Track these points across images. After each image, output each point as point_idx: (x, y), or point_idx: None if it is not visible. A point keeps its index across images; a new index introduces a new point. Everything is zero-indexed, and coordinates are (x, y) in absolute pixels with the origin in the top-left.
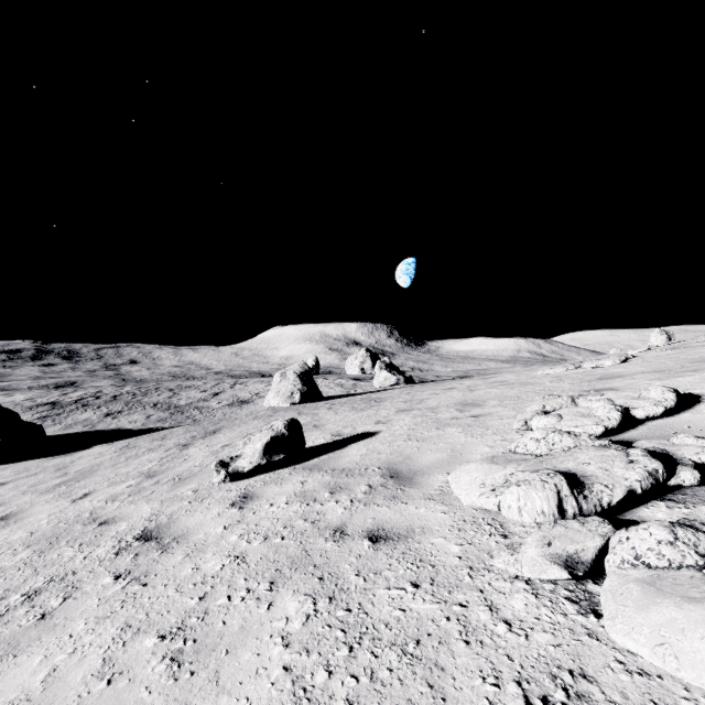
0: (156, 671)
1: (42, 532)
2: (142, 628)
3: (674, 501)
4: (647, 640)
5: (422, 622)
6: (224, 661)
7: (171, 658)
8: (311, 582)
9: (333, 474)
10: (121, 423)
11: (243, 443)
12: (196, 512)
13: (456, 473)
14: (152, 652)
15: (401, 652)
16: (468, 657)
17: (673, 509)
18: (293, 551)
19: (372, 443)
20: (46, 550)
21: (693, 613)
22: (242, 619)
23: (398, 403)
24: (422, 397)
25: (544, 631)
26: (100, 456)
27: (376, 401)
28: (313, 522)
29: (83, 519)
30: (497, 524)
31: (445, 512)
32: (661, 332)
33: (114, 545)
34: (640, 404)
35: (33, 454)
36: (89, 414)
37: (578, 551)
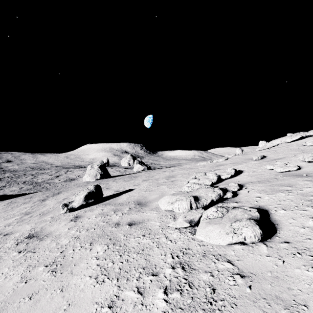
0: (46, 275)
1: None
2: (36, 265)
3: (225, 202)
4: (204, 235)
5: (145, 245)
6: (74, 267)
7: (51, 271)
8: (106, 240)
9: (115, 205)
10: (5, 192)
11: (75, 195)
12: (54, 225)
13: (161, 199)
14: (43, 271)
15: (137, 253)
16: (158, 251)
17: (224, 205)
18: (99, 232)
19: (132, 193)
20: None
21: (215, 226)
22: (80, 255)
23: (143, 177)
24: (153, 174)
25: (181, 241)
26: None
27: (134, 177)
28: (107, 222)
29: None
30: (173, 215)
31: (156, 213)
32: (239, 149)
33: (14, 242)
34: (224, 174)
35: None
36: None
37: (194, 218)
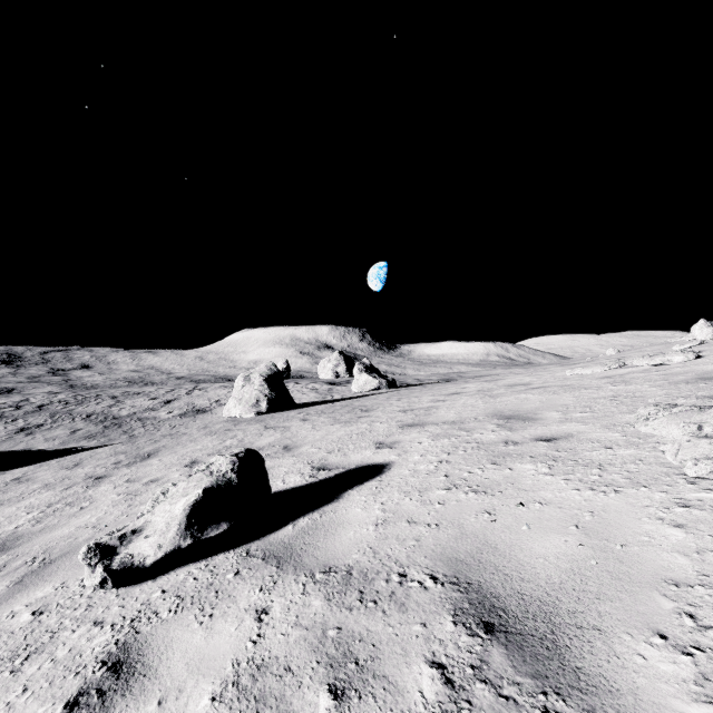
0: None
1: None
2: None
3: None
4: None
5: None
6: None
7: None
8: None
9: (328, 587)
10: (34, 441)
11: (153, 501)
12: None
13: None
14: None
15: None
16: None
17: None
18: None
19: (387, 490)
20: None
21: None
22: None
23: (395, 413)
24: (424, 404)
25: None
26: None
27: (362, 410)
28: None
29: None
30: None
31: None
32: (707, 323)
33: None
34: None
35: None
36: None
37: None
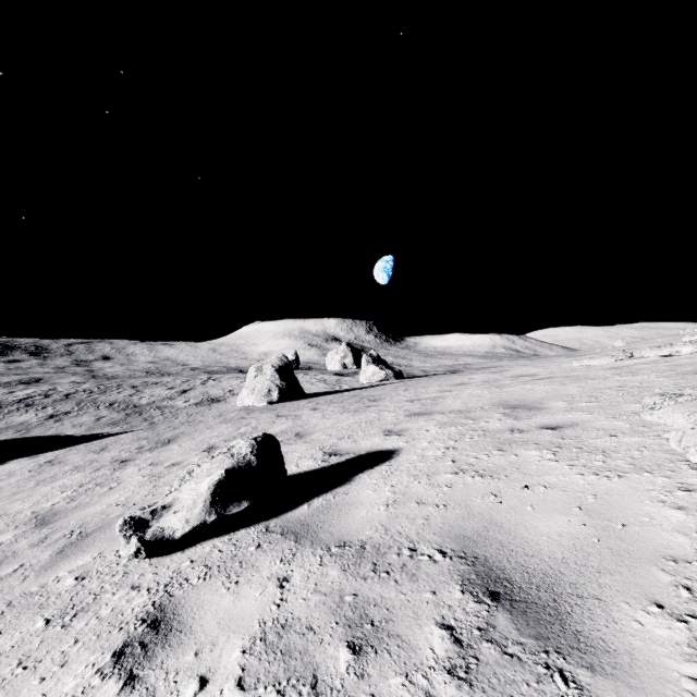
0: None
1: None
2: None
3: None
4: None
5: None
6: None
7: None
8: None
9: (343, 559)
10: (63, 427)
11: (180, 480)
12: (32, 677)
13: None
14: None
15: None
16: None
17: None
18: None
19: (396, 474)
20: None
21: None
22: None
23: (402, 403)
24: (431, 394)
25: None
26: (6, 478)
27: (370, 399)
28: None
29: None
30: None
31: None
32: None
33: None
34: None
35: None
36: (29, 416)
37: None
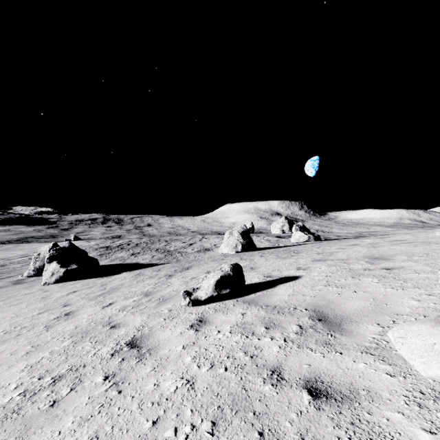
0: None
1: (81, 327)
2: None
3: None
4: None
5: None
6: None
7: None
8: (250, 435)
9: (266, 309)
10: (138, 259)
11: (202, 279)
12: (167, 329)
13: (399, 331)
14: None
15: None
16: None
17: None
18: (234, 387)
19: (297, 285)
20: (78, 342)
21: None
22: None
23: (312, 254)
24: (331, 250)
25: None
26: (124, 279)
27: (294, 252)
28: (251, 357)
29: (104, 321)
30: None
31: (391, 374)
32: None
33: (112, 347)
34: None
35: (93, 275)
36: (123, 254)
37: None
